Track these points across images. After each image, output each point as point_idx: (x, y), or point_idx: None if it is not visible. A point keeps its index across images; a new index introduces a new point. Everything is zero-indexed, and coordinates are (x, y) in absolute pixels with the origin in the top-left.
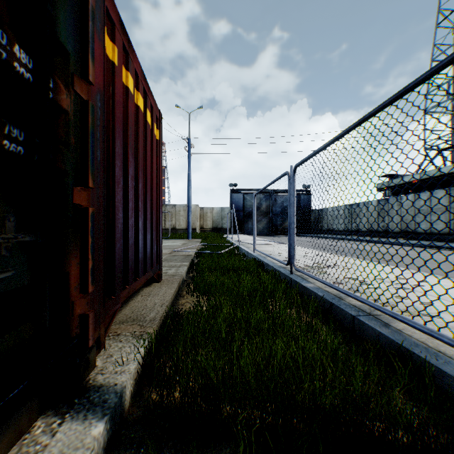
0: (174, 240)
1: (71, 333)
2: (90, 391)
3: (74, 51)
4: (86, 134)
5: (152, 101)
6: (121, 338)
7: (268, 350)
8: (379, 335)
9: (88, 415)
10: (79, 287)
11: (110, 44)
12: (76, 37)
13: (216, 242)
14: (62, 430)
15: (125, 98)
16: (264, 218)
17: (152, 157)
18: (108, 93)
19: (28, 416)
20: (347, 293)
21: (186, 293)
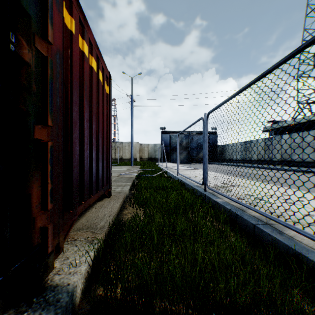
0: (121, 166)
1: (32, 243)
2: (47, 291)
3: (36, 16)
4: (46, 83)
5: (103, 65)
6: (77, 243)
7: (190, 253)
8: (276, 241)
9: (42, 314)
10: (40, 205)
11: (68, 17)
12: (37, 5)
13: (151, 168)
14: None
15: (82, 60)
16: (185, 151)
17: (104, 106)
18: (67, 54)
19: None
20: (248, 207)
21: (129, 205)
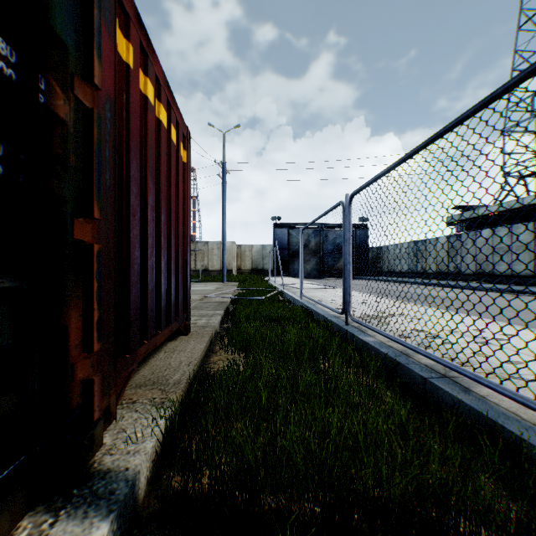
0: (206, 283)
1: (70, 404)
2: (94, 479)
3: (75, 46)
4: (91, 151)
5: (177, 116)
6: (137, 407)
7: (320, 422)
8: (458, 403)
9: (89, 511)
10: (81, 345)
11: (123, 41)
12: (77, 28)
13: (256, 286)
14: (53, 533)
15: (144, 110)
16: (313, 258)
17: (178, 184)
18: (121, 102)
19: (9, 514)
20: (416, 349)
21: (220, 348)
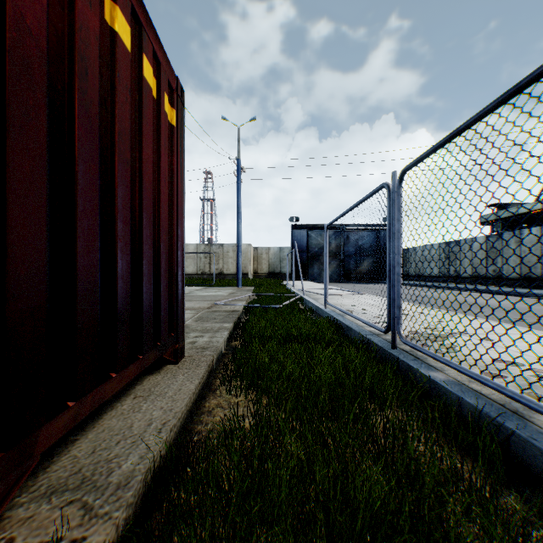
0: (219, 288)
1: None
2: None
3: None
4: None
5: (157, 51)
6: None
7: None
8: None
9: None
10: None
11: None
12: None
13: (273, 291)
14: None
15: None
16: (334, 261)
17: (160, 151)
18: None
19: None
20: None
21: (221, 384)
